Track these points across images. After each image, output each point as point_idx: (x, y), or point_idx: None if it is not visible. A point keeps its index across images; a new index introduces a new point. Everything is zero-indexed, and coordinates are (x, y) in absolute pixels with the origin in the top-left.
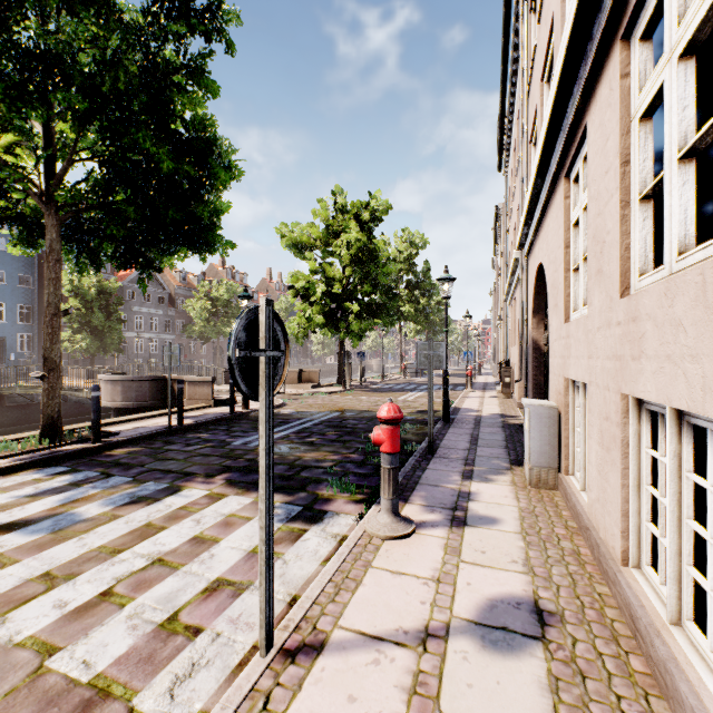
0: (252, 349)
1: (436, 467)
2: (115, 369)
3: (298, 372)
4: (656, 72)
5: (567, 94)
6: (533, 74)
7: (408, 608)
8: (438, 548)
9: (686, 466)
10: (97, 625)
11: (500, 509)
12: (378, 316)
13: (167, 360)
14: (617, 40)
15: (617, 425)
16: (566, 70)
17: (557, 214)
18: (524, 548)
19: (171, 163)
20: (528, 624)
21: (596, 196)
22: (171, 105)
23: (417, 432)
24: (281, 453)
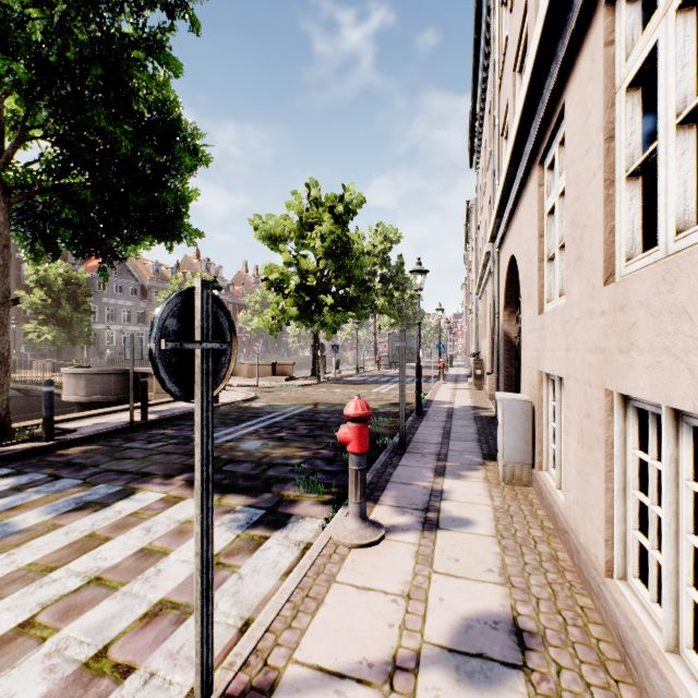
0: (184, 340)
1: (408, 463)
2: (82, 362)
3: (271, 365)
4: (648, 32)
5: (543, 73)
6: (504, 66)
7: (374, 633)
8: (408, 557)
9: (685, 473)
10: (6, 668)
11: (474, 509)
12: (352, 309)
13: (129, 353)
14: (601, 5)
15: (601, 423)
16: (543, 45)
17: (531, 203)
18: (499, 554)
19: (129, 143)
20: (507, 649)
21: (575, 178)
22: (129, 82)
23: (389, 426)
24: (248, 450)
